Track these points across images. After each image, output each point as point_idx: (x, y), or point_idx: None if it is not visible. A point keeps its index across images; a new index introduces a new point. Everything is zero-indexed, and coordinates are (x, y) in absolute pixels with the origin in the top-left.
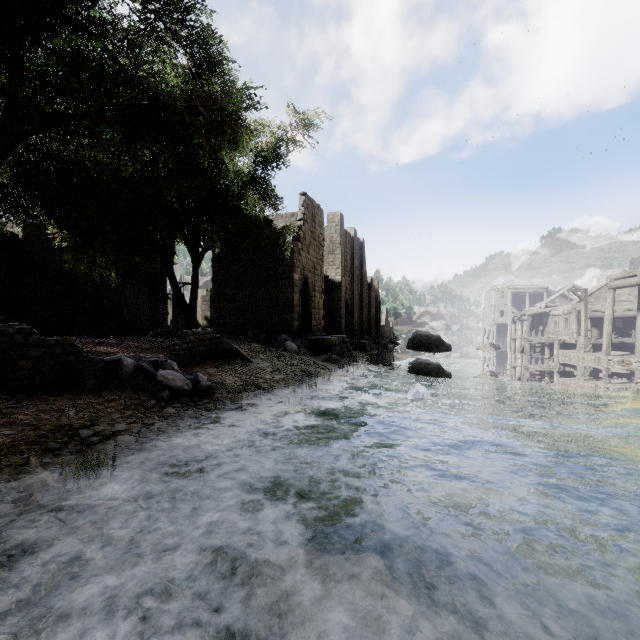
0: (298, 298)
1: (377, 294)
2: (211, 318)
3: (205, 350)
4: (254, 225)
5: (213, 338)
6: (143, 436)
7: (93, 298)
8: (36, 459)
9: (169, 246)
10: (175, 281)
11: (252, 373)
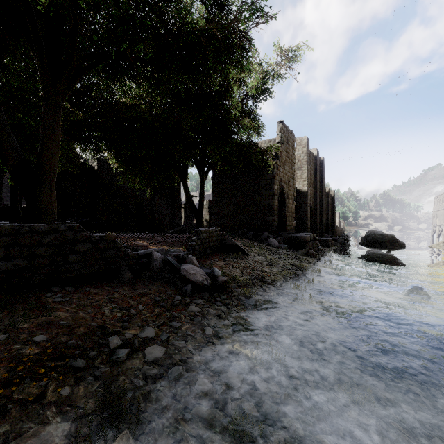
0: (277, 204)
1: (333, 201)
2: (209, 220)
3: (213, 245)
4: (245, 147)
5: (219, 235)
6: (171, 346)
7: (137, 207)
8: (54, 387)
9: (184, 166)
10: (188, 192)
11: (253, 266)
